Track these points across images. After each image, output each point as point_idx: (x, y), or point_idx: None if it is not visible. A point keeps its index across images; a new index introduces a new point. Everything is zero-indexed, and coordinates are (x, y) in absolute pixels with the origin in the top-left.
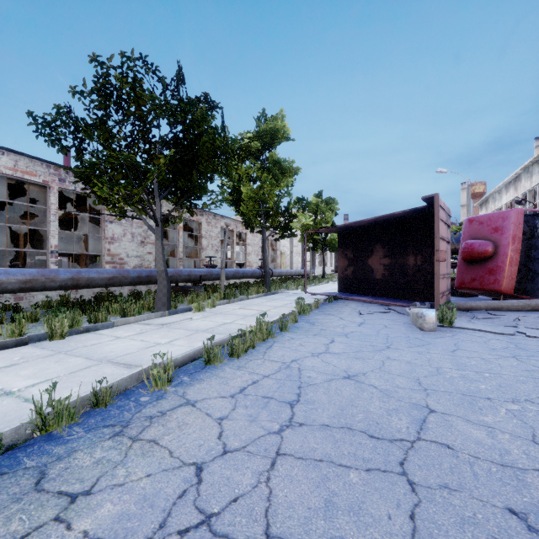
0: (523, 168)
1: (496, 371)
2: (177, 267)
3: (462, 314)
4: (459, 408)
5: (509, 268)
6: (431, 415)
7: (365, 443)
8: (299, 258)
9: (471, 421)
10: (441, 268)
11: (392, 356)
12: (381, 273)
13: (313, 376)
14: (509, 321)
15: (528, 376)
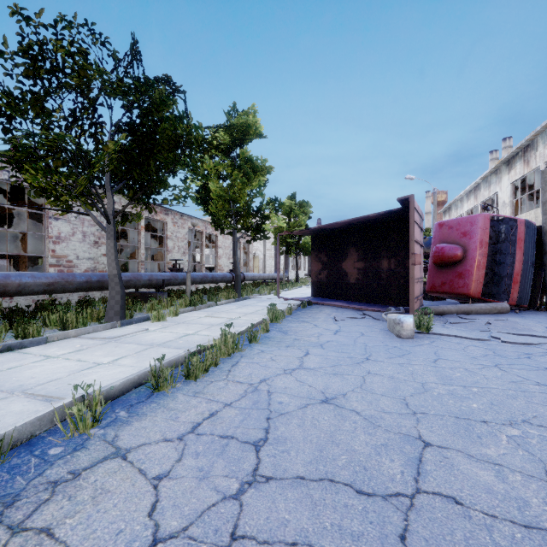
0: (482, 177)
1: (483, 385)
2: (138, 271)
3: (436, 319)
4: (456, 437)
5: (477, 272)
6: (427, 451)
7: (353, 505)
8: (272, 262)
9: (473, 457)
10: (416, 272)
11: (372, 370)
12: (355, 277)
13: (285, 402)
14: (482, 325)
15: (516, 389)
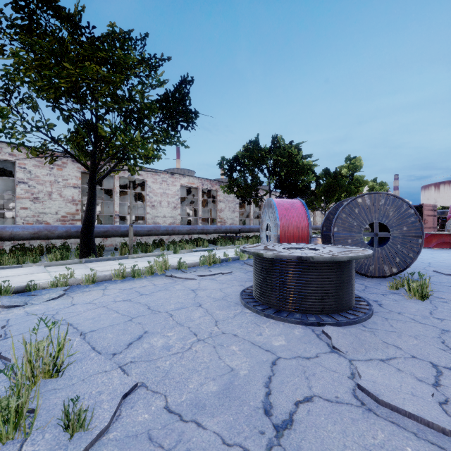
0: None
1: None
2: None
3: None
4: None
5: None
6: None
7: None
8: None
9: None
10: (428, 225)
11: None
12: None
13: None
14: None
15: None
